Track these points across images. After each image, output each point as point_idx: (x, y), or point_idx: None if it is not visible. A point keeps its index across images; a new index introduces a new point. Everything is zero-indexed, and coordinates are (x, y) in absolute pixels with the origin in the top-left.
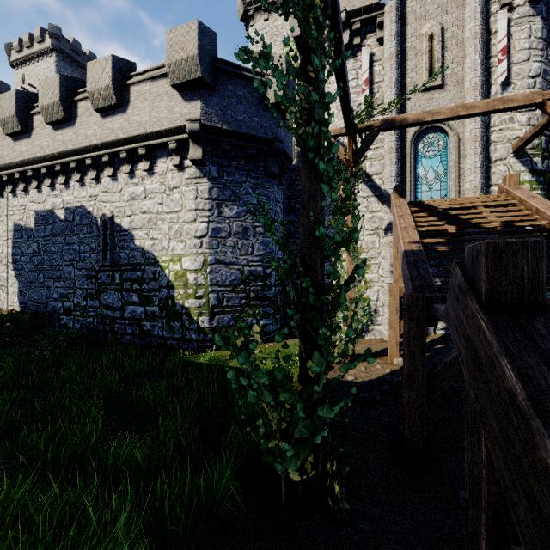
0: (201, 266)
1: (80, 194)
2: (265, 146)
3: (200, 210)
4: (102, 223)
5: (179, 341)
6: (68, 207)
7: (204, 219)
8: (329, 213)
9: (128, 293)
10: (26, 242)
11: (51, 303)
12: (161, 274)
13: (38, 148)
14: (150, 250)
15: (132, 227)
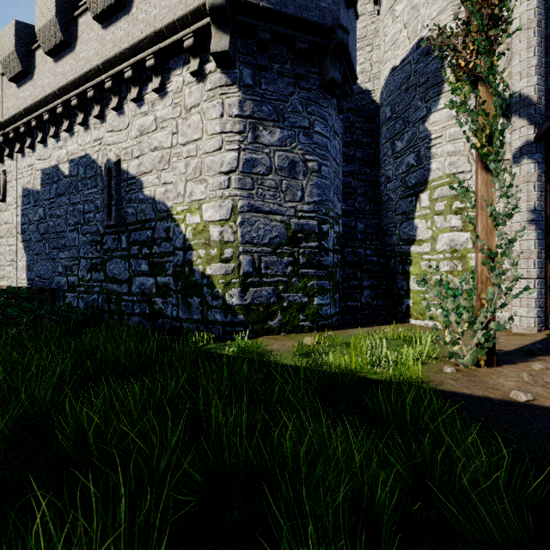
0: (228, 215)
1: (84, 140)
2: (321, 39)
3: (227, 133)
4: (107, 172)
5: (198, 324)
6: (72, 159)
7: (233, 146)
8: (409, 151)
9: (136, 260)
10: (33, 208)
11: (56, 278)
12: (175, 231)
13: (39, 89)
14: (162, 199)
15: (141, 171)
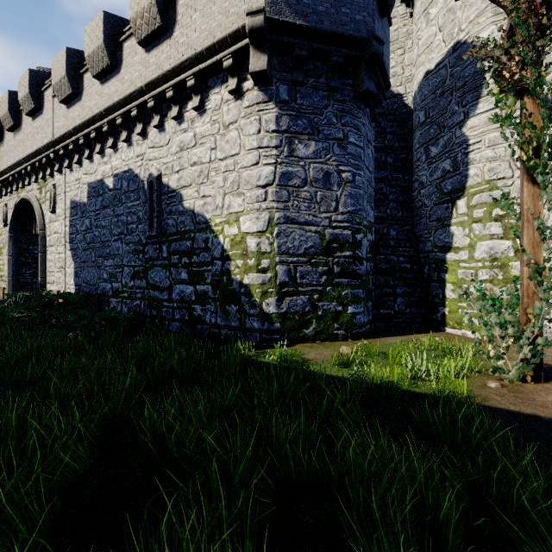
0: (265, 227)
1: (127, 156)
2: (355, 51)
3: (264, 147)
4: (149, 186)
5: (236, 331)
6: (116, 173)
7: (270, 160)
8: (445, 156)
9: (176, 269)
10: (80, 219)
11: (101, 284)
12: (213, 242)
13: (87, 109)
14: (201, 212)
15: (181, 185)
